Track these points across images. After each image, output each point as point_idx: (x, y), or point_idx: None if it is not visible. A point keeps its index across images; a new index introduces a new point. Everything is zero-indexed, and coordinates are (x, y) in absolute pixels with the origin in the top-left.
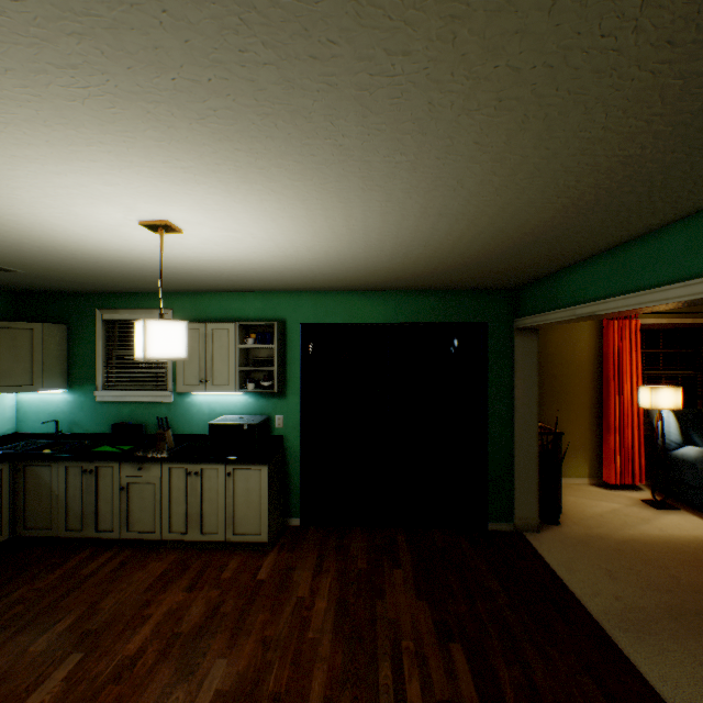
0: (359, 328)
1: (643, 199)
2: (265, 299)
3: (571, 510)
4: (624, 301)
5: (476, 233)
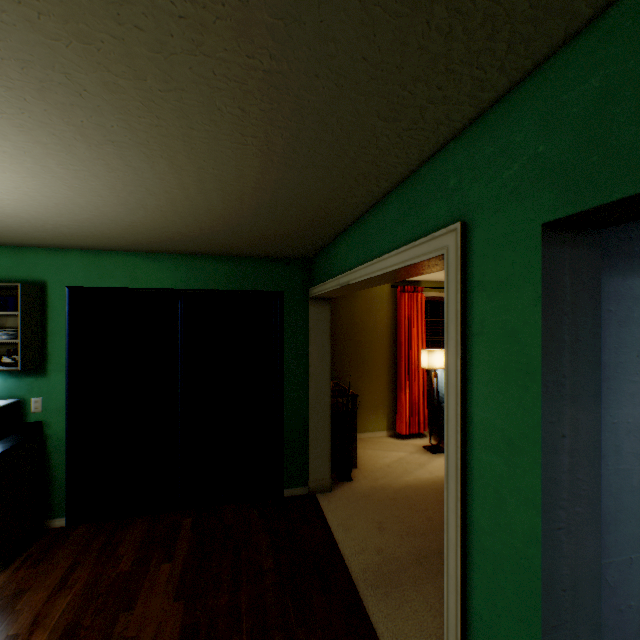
0: (144, 294)
1: (340, 153)
2: (16, 255)
3: (366, 463)
4: (365, 270)
5: (196, 181)
